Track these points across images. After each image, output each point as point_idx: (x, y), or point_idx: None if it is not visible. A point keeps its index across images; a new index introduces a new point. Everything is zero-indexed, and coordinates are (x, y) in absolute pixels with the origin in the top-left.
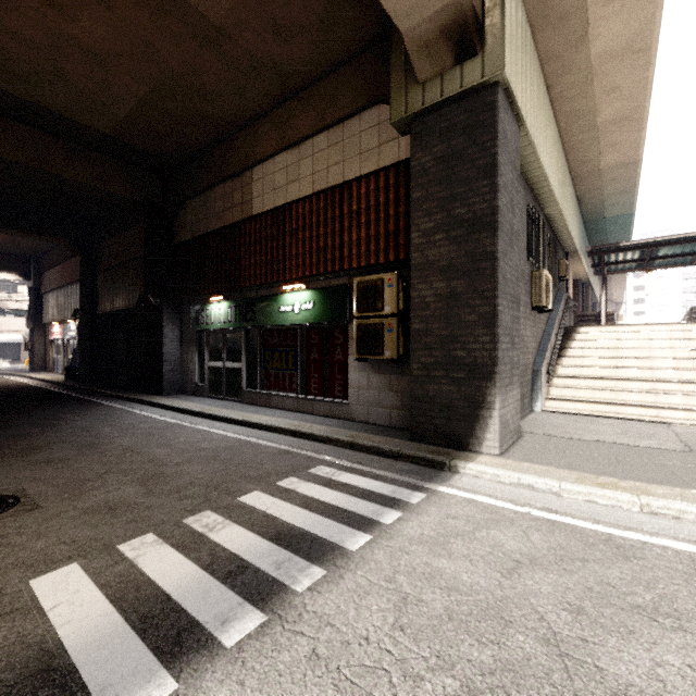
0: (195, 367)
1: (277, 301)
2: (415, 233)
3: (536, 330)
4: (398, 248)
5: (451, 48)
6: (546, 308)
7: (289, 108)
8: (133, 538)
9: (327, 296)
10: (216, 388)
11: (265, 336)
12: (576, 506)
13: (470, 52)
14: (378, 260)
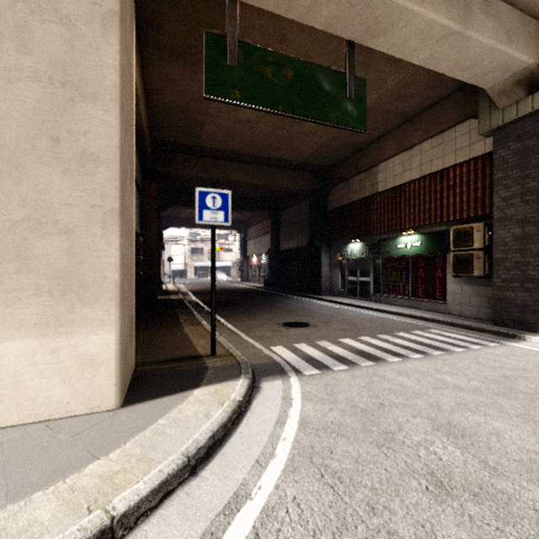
0: (339, 280)
1: (395, 242)
2: (497, 199)
3: None
4: (484, 207)
5: (523, 89)
6: None
7: (404, 128)
8: (360, 337)
9: (431, 238)
10: (353, 293)
11: (386, 262)
12: None
13: (538, 88)
14: (469, 215)
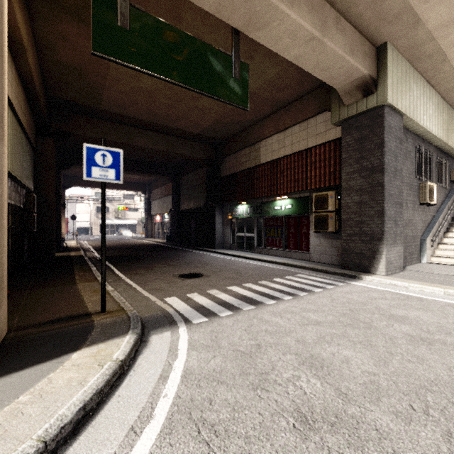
0: (230, 236)
1: (273, 204)
2: (344, 173)
3: (425, 216)
4: (335, 179)
5: (361, 92)
6: (429, 204)
7: (280, 114)
8: (245, 284)
9: (299, 202)
10: (241, 246)
11: (266, 221)
12: (413, 291)
13: (370, 93)
14: (325, 185)
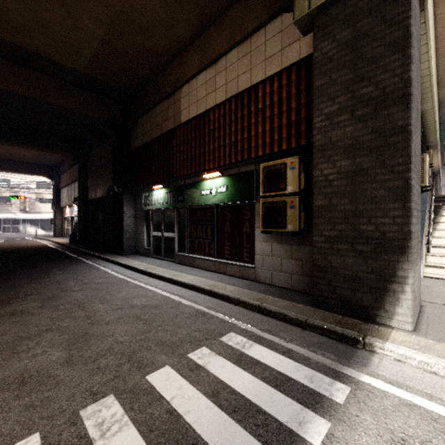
0: (144, 235)
1: (199, 187)
2: (318, 117)
3: None
4: (299, 135)
5: None
6: (428, 187)
7: (208, 34)
8: (14, 442)
9: (238, 180)
10: (158, 251)
11: (191, 213)
12: None
13: None
14: (281, 147)
